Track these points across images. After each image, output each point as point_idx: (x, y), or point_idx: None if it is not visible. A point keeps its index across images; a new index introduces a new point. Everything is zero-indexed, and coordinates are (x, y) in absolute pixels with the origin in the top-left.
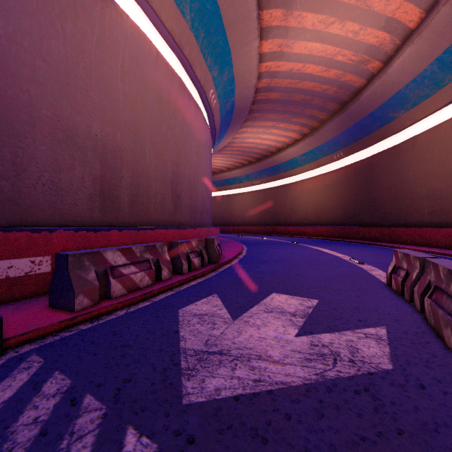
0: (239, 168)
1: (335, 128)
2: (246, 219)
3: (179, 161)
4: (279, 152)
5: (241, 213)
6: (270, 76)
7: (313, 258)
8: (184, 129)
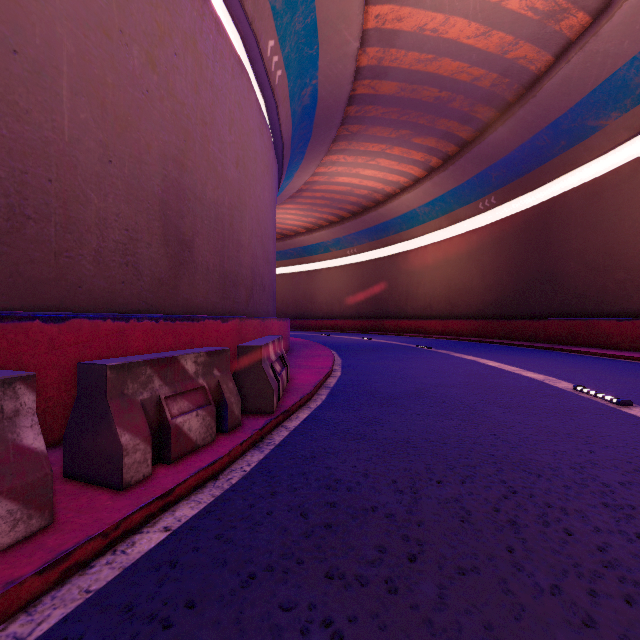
0: (324, 228)
1: (486, 155)
2: (336, 309)
3: (185, 159)
4: (388, 200)
5: (328, 299)
6: (383, 42)
7: (492, 386)
8: (203, 93)
